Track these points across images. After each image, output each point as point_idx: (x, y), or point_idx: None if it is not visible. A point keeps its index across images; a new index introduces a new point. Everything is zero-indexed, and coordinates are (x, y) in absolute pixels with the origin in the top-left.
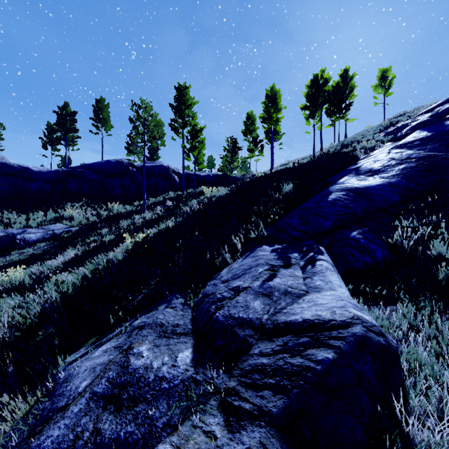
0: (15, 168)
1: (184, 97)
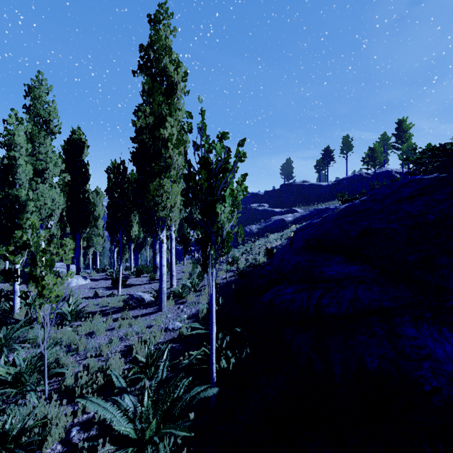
0: (316, 185)
1: (402, 127)
